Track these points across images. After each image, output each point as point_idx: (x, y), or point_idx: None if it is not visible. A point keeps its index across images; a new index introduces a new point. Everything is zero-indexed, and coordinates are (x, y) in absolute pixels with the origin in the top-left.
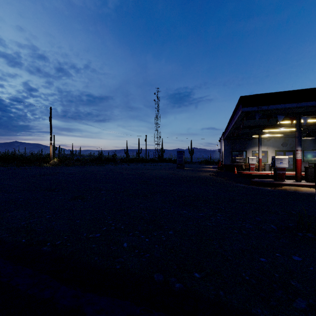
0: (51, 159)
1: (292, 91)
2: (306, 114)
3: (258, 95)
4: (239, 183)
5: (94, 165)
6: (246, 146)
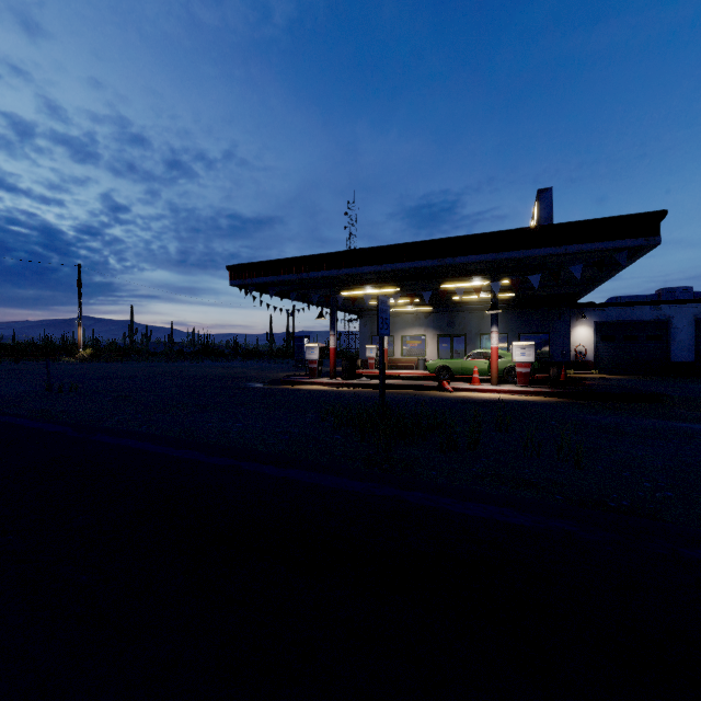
0: (80, 350)
1: (271, 261)
2: (338, 285)
3: (241, 264)
4: (263, 383)
5: (158, 361)
6: (393, 327)
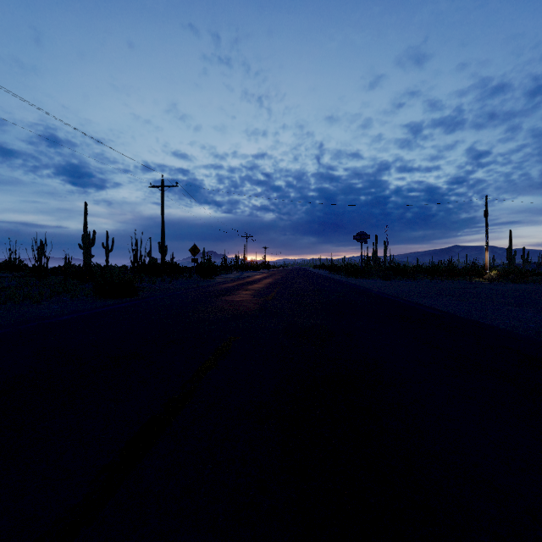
0: (486, 271)
1: None
2: None
3: None
4: None
5: None
6: None
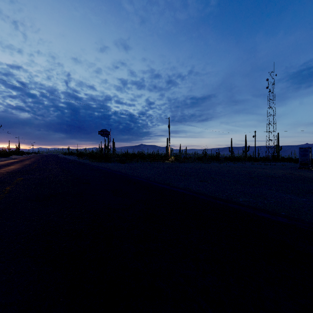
0: (169, 157)
1: None
2: None
3: None
4: None
5: (201, 162)
6: None
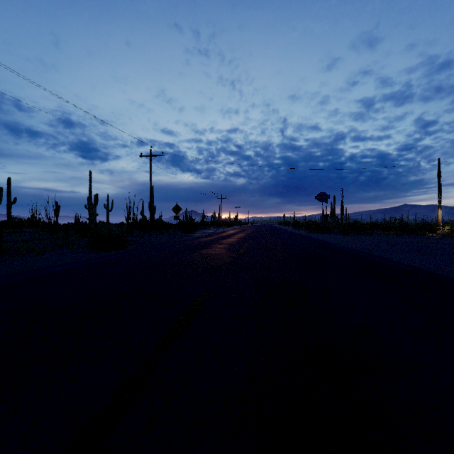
0: (439, 227)
1: None
2: None
3: None
4: None
5: None
6: None
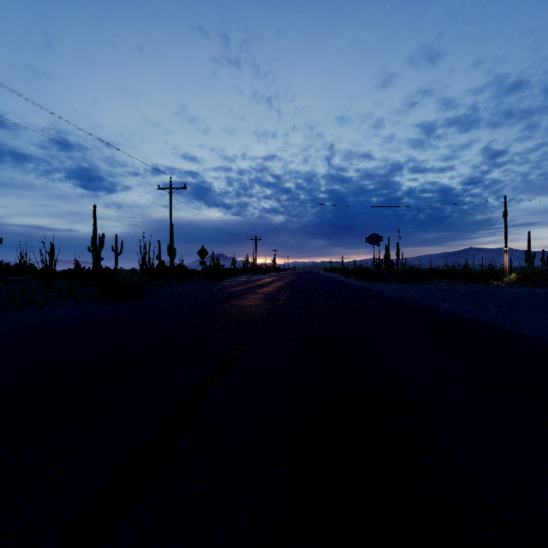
0: (505, 274)
1: None
2: None
3: None
4: None
5: None
6: None
